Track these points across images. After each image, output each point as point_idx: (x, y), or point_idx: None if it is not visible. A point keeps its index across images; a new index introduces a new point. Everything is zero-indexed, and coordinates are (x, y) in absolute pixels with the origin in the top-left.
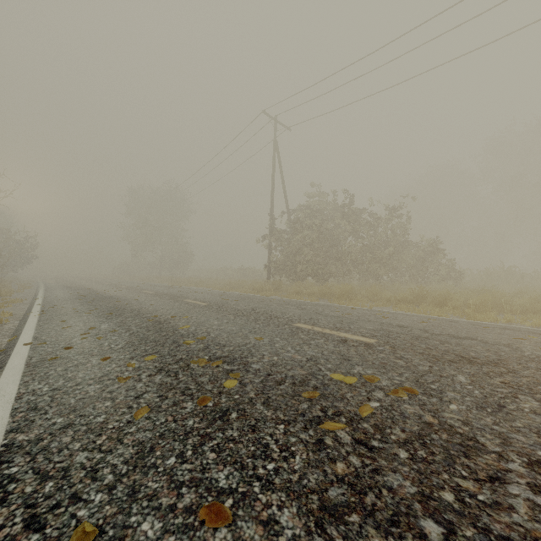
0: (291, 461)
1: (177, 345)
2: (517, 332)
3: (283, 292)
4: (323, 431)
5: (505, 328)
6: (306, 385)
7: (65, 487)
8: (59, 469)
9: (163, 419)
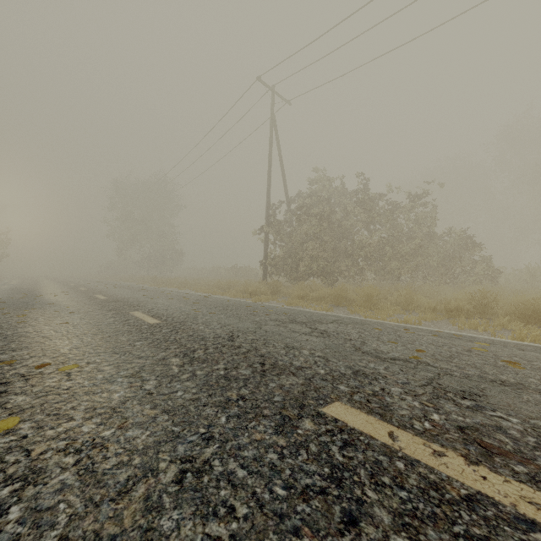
0: None
1: None
2: None
3: (282, 296)
4: None
5: None
6: None
7: None
8: None
9: None
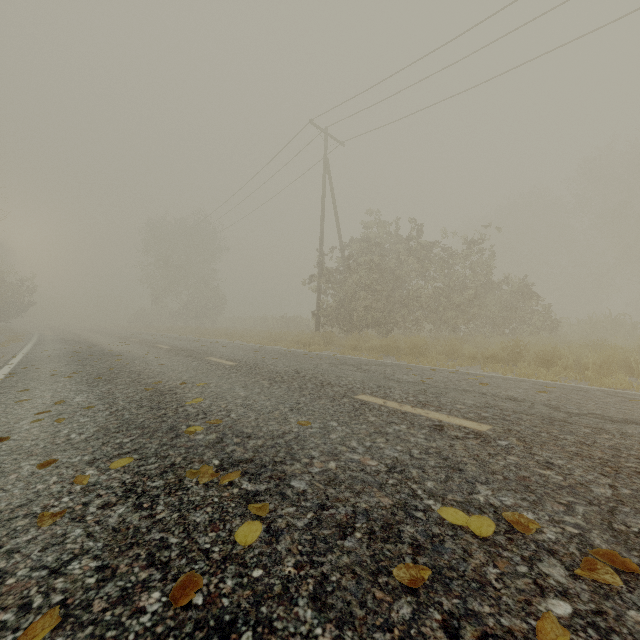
0: None
1: (174, 435)
2: None
3: (336, 347)
4: None
5: None
6: (397, 539)
7: None
8: None
9: None
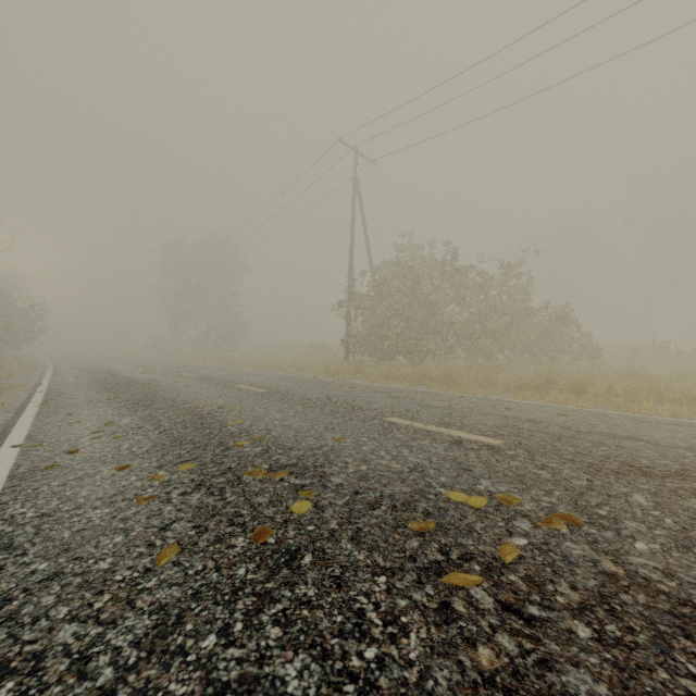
0: (402, 642)
1: (224, 448)
2: (694, 429)
3: (366, 376)
4: (448, 588)
5: (675, 423)
6: (413, 510)
7: (32, 691)
8: (28, 656)
9: (200, 566)
